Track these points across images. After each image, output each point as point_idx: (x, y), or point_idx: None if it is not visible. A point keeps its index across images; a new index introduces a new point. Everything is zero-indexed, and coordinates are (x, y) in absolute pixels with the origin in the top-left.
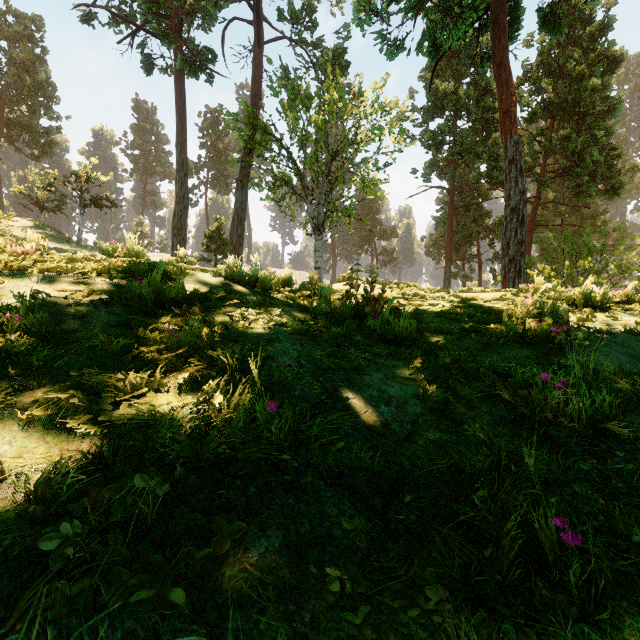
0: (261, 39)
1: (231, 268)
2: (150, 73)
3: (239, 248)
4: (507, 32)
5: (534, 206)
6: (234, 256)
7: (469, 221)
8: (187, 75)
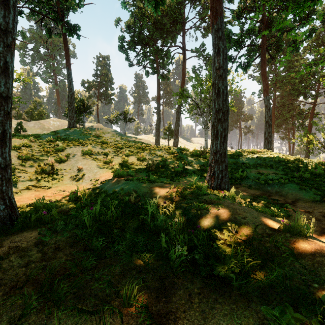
0: (185, 59)
1: (180, 148)
2: (148, 76)
3: (177, 134)
4: (265, 63)
5: (313, 106)
6: (175, 137)
7: (284, 112)
8: (161, 80)
